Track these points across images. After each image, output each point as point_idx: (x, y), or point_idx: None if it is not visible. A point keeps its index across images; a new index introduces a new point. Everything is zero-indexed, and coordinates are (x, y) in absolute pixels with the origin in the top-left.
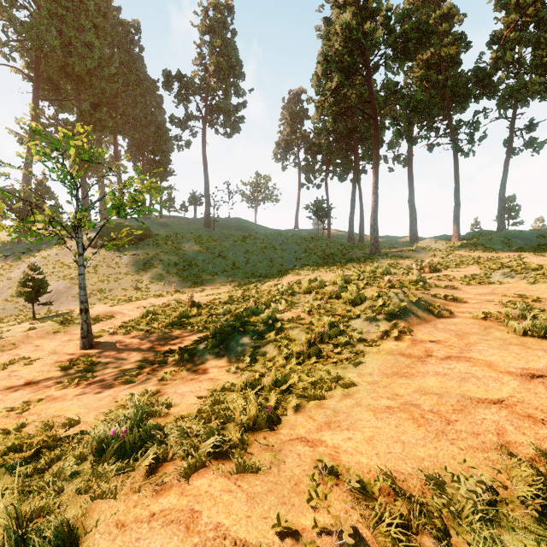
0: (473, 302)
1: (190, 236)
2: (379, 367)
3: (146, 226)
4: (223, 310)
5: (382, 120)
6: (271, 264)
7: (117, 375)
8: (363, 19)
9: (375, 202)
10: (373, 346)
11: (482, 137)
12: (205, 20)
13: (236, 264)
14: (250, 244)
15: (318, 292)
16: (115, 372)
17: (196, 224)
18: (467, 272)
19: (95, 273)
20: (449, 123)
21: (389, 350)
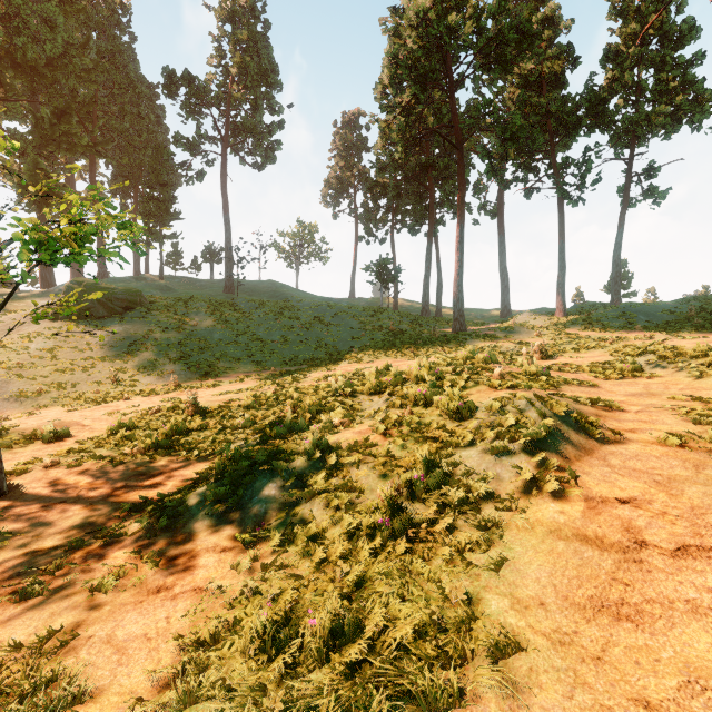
0: (634, 409)
1: (202, 305)
2: (551, 580)
3: (136, 290)
4: (243, 420)
5: (466, 155)
6: (318, 345)
7: (19, 569)
8: (446, 10)
9: (460, 263)
10: (513, 510)
11: (596, 180)
12: (225, 3)
13: (268, 345)
14: (289, 318)
15: (393, 393)
16: (21, 558)
17: (212, 288)
18: (593, 359)
19: (51, 359)
20: (552, 162)
21: (552, 526)
